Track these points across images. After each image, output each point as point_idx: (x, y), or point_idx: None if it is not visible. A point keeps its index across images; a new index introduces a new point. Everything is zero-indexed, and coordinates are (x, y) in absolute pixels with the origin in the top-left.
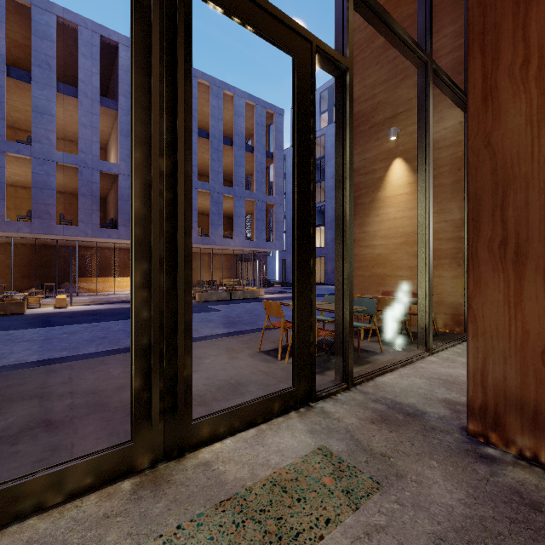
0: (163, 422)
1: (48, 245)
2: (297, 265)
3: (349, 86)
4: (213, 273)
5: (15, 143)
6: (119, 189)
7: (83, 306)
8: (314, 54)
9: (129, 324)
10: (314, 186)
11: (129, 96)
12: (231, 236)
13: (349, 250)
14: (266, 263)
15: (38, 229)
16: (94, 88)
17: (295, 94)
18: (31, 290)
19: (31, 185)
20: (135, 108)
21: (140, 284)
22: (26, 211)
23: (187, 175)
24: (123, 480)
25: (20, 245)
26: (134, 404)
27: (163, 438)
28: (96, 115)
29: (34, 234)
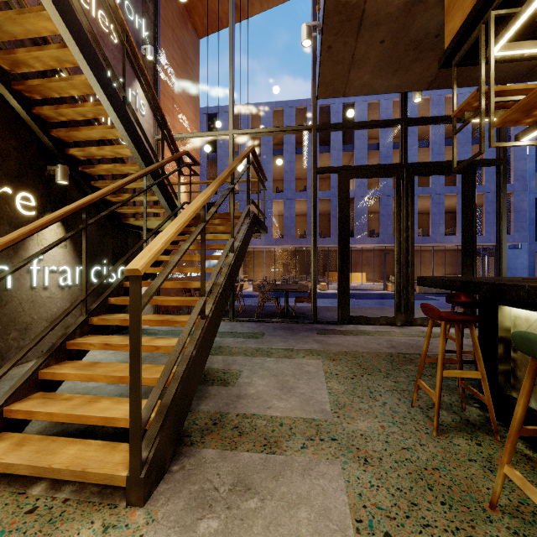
0: (404, 314)
1: (309, 251)
2: (464, 265)
3: (502, 172)
4: (434, 269)
5: (299, 192)
6: (355, 208)
7: (335, 291)
8: (474, 169)
9: (369, 301)
10: (474, 229)
11: (362, 138)
12: (453, 233)
13: (502, 257)
14: (511, 257)
15: (310, 242)
16: (339, 142)
17: (463, 191)
18: (304, 279)
19: (301, 213)
20: (396, 221)
21: (397, 272)
22: (299, 230)
23: (412, 237)
24: (393, 326)
25: (296, 251)
26: (396, 306)
27: (404, 319)
28: (340, 160)
29: (307, 245)
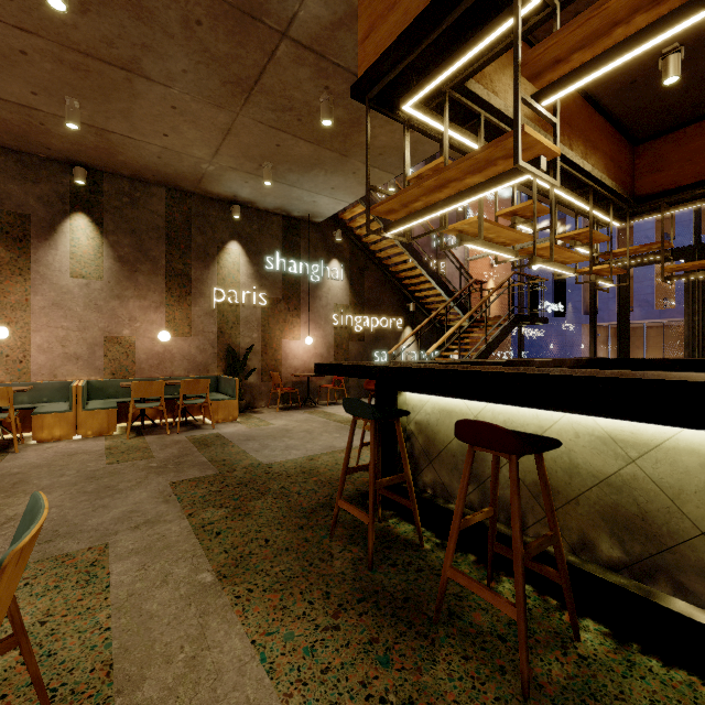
0: None
1: None
2: None
3: None
4: None
5: None
6: None
7: None
8: None
9: None
10: None
11: None
12: None
13: None
14: None
15: None
16: None
17: None
18: None
19: None
20: (685, 305)
21: (687, 356)
22: None
23: None
24: None
25: None
26: None
27: None
28: None
29: None
